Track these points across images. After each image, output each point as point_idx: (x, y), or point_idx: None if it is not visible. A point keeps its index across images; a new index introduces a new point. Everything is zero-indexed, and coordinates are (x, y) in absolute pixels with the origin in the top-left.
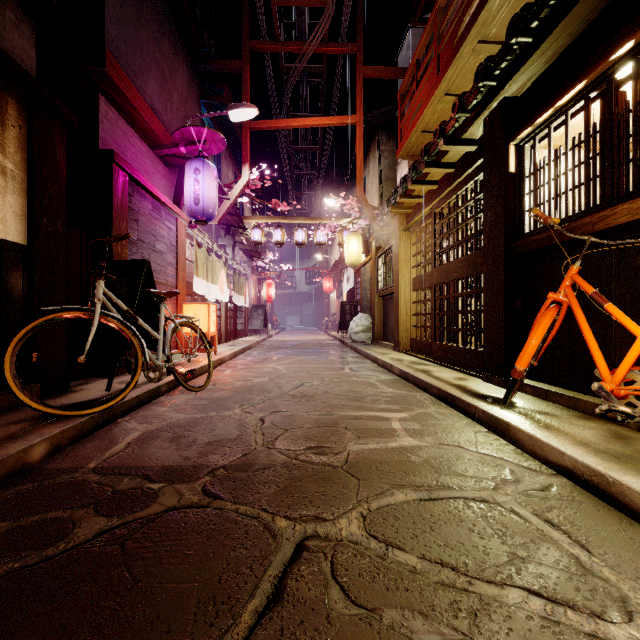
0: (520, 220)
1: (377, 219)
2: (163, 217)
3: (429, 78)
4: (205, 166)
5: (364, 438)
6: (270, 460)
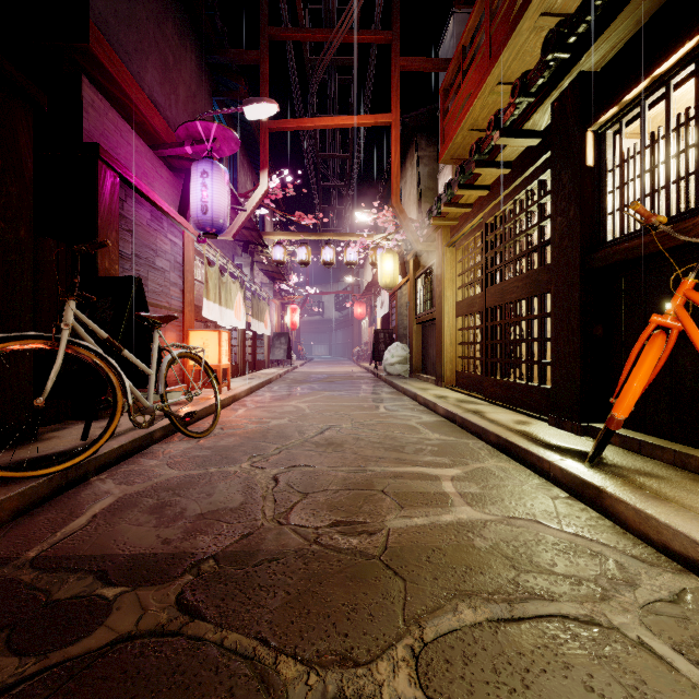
0: (600, 225)
1: (416, 233)
2: (165, 229)
3: (479, 65)
4: (214, 168)
5: (408, 508)
6: (280, 545)
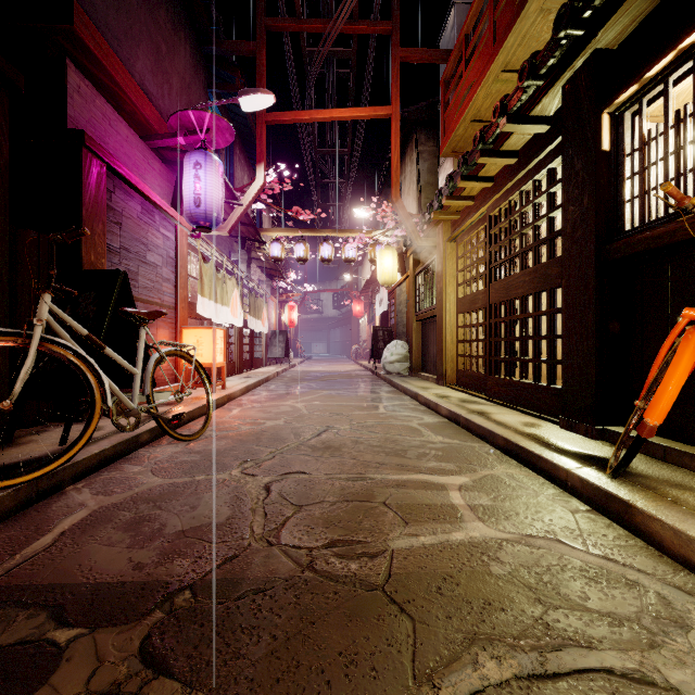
0: (617, 214)
1: (416, 229)
2: (157, 222)
3: (482, 53)
4: (208, 159)
5: (413, 523)
6: (268, 571)
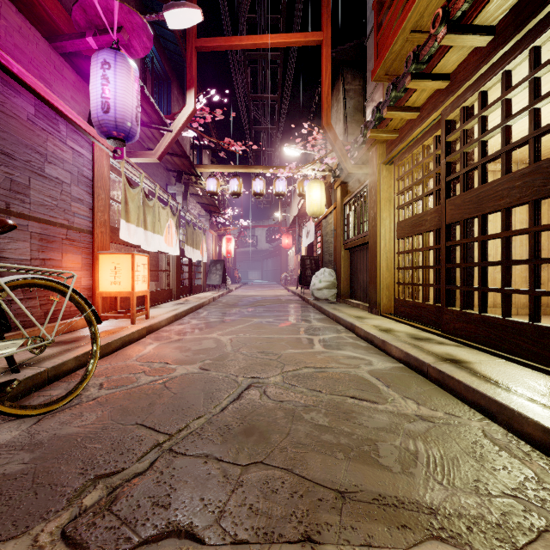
0: None
1: (347, 155)
2: (63, 133)
3: None
4: (118, 59)
5: None
6: None
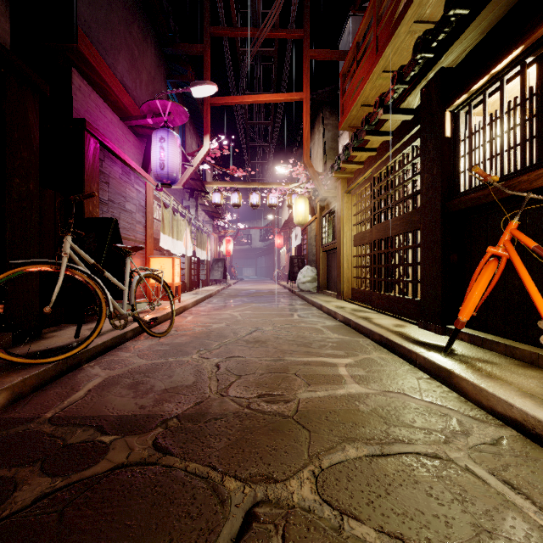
0: (455, 180)
1: (322, 183)
2: (132, 181)
3: (368, 57)
4: (169, 135)
5: (313, 385)
6: (223, 409)
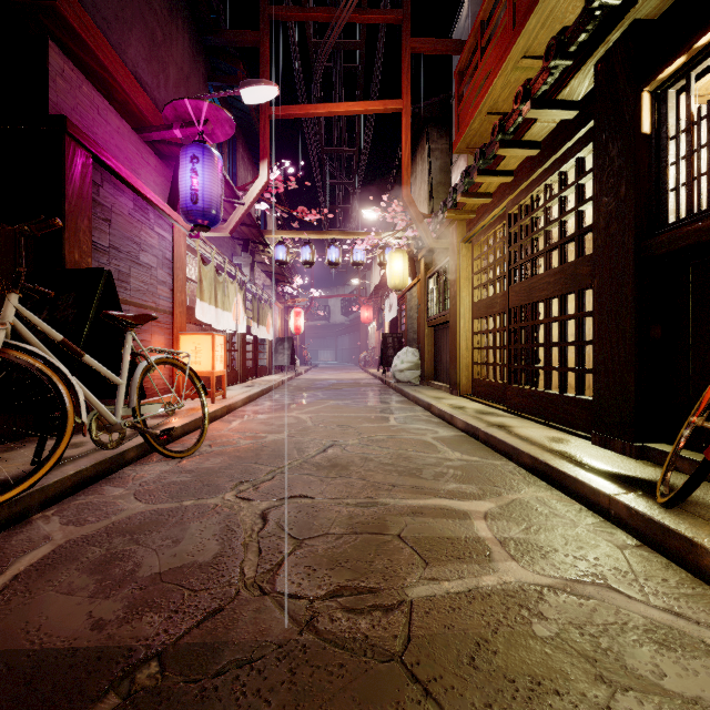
0: (659, 205)
1: (428, 229)
2: (151, 221)
3: (500, 39)
4: (206, 153)
5: (434, 563)
6: (258, 631)
